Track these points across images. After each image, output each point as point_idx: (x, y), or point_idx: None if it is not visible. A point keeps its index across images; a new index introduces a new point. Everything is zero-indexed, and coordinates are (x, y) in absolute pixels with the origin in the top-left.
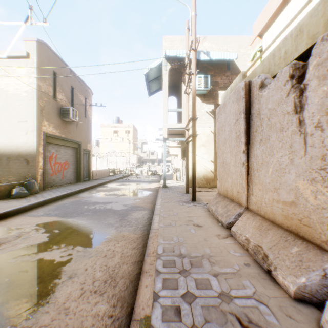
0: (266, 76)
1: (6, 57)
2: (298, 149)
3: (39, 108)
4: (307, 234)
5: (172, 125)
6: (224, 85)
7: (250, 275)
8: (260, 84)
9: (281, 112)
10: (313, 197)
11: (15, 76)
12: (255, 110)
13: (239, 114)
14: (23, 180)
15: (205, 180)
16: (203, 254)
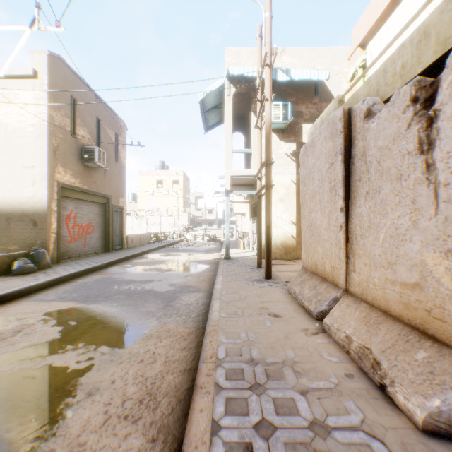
0: (374, 100)
1: (5, 76)
2: (424, 206)
3: (51, 148)
4: (439, 332)
5: (238, 172)
6: (310, 117)
7: (354, 393)
8: (366, 112)
9: (397, 152)
10: (450, 278)
11: (16, 103)
12: (358, 150)
13: (334, 156)
14: (29, 249)
15: (283, 249)
16: (284, 359)
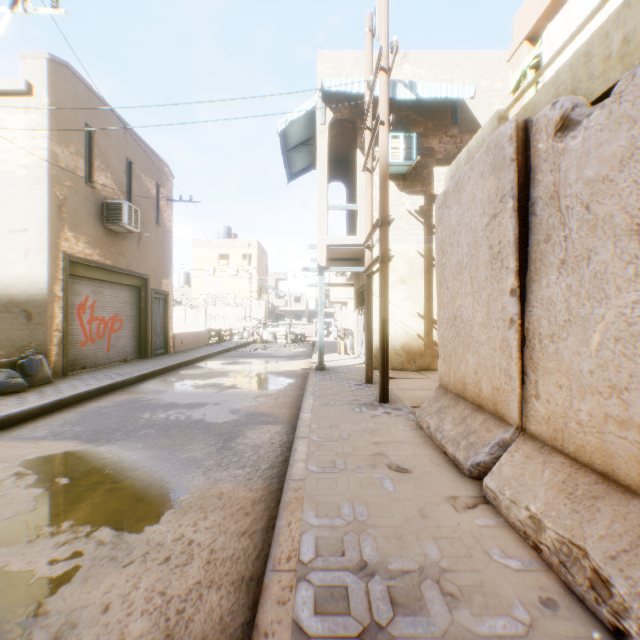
0: (575, 100)
1: None
2: None
3: (53, 202)
4: None
5: (336, 239)
6: (445, 156)
7: None
8: (558, 122)
9: (630, 184)
10: None
11: None
12: (543, 189)
13: (498, 202)
14: (20, 355)
15: (405, 355)
16: (421, 563)
